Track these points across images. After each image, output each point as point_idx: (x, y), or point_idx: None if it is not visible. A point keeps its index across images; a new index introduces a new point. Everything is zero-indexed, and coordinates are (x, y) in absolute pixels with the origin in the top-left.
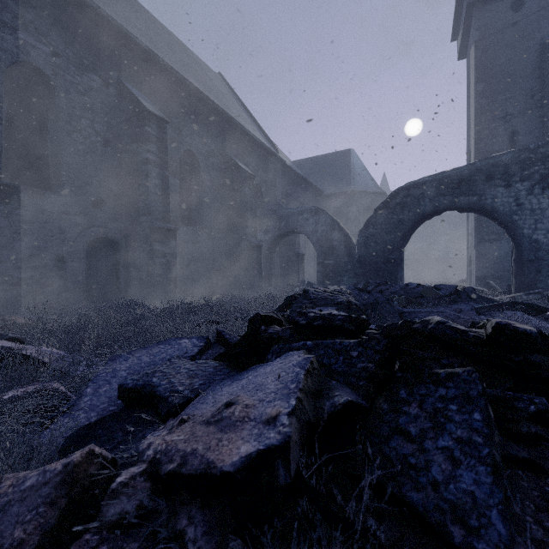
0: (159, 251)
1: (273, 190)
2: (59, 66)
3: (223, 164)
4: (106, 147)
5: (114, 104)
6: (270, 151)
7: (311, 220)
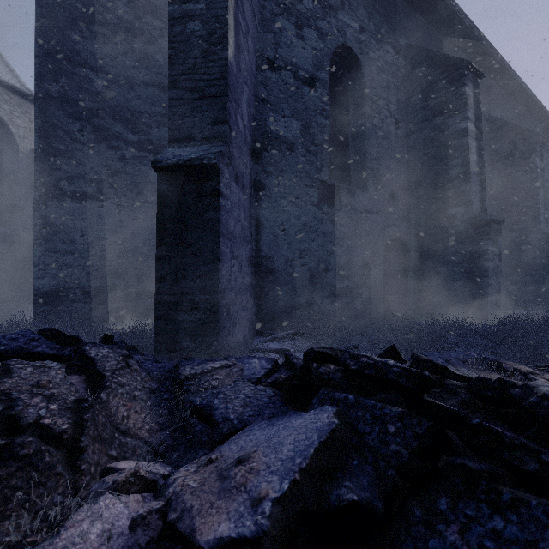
0: (489, 252)
1: None
2: (364, 43)
3: (489, 133)
4: (397, 130)
5: (402, 76)
6: (539, 106)
7: None
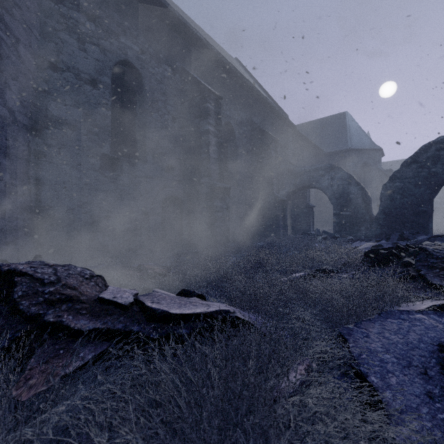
0: (218, 207)
1: (285, 152)
2: (145, 61)
3: (251, 131)
4: (174, 123)
5: (179, 88)
6: (285, 118)
7: (327, 176)
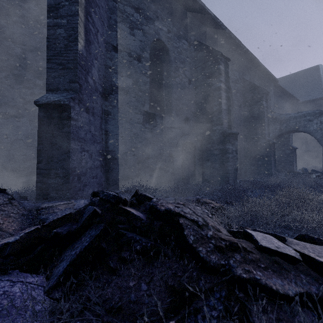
0: (230, 149)
1: (268, 103)
2: (170, 38)
3: (243, 87)
4: (189, 85)
5: (192, 56)
6: (270, 74)
7: (315, 120)
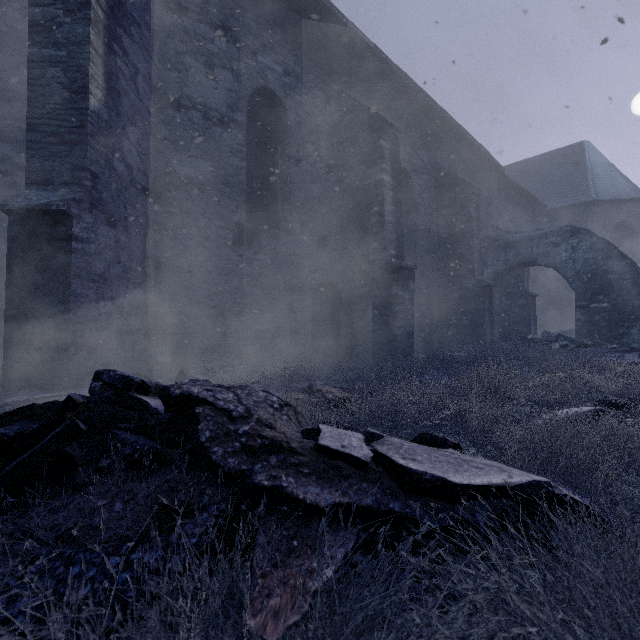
0: (399, 297)
1: (487, 210)
2: (289, 86)
3: (436, 181)
4: (328, 175)
5: (335, 121)
6: (488, 157)
7: (564, 245)
